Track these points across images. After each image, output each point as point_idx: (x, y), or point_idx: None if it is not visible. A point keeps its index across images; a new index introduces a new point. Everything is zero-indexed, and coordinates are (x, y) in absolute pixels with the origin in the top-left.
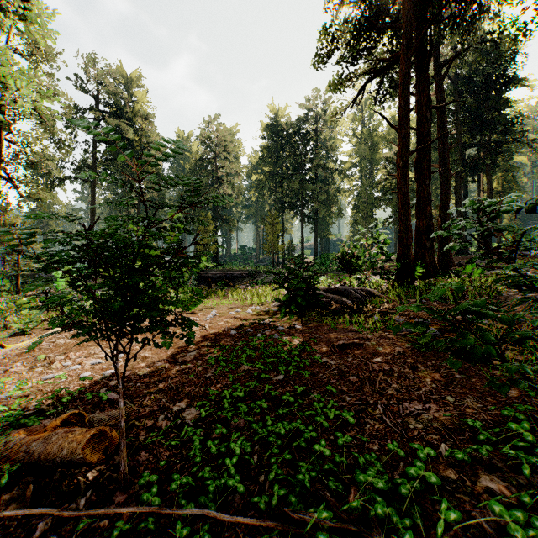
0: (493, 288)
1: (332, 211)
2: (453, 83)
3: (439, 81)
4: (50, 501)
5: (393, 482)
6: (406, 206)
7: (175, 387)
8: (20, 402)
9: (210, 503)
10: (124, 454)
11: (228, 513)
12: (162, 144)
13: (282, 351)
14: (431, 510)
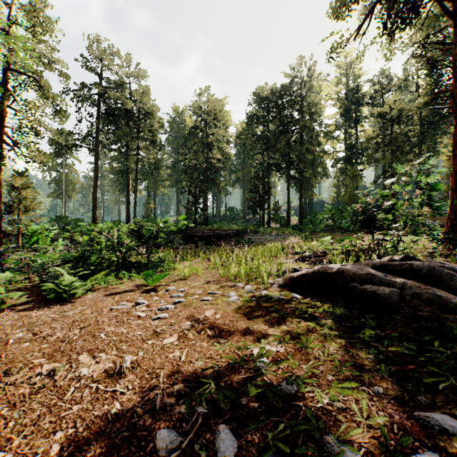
0: None
1: (318, 171)
2: None
3: None
4: None
5: None
6: None
7: None
8: None
9: None
10: None
11: None
12: None
13: None
14: None
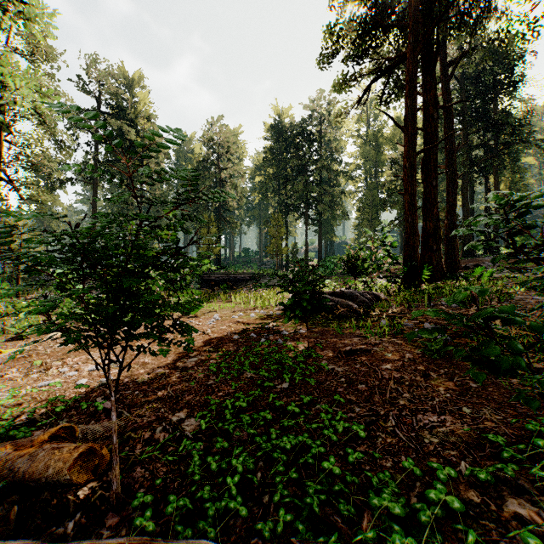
0: (504, 292)
1: (337, 213)
2: (460, 83)
3: (445, 80)
4: (35, 523)
5: (410, 505)
6: (413, 207)
7: (174, 395)
8: (12, 411)
9: (209, 528)
10: (117, 472)
11: (229, 539)
12: (157, 134)
13: (286, 358)
14: (454, 539)
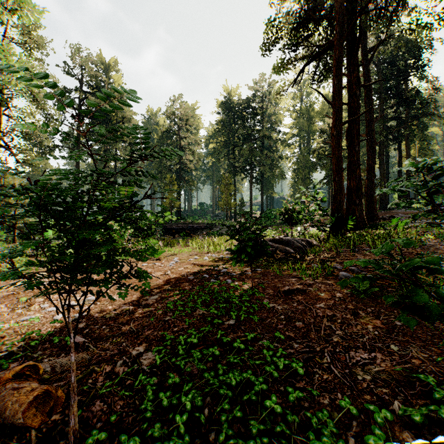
0: (418, 239)
1: (276, 174)
2: (377, 66)
3: (366, 64)
4: None
5: None
6: (339, 168)
7: (136, 330)
8: None
9: None
10: (75, 409)
11: None
12: (109, 95)
13: (233, 297)
14: None
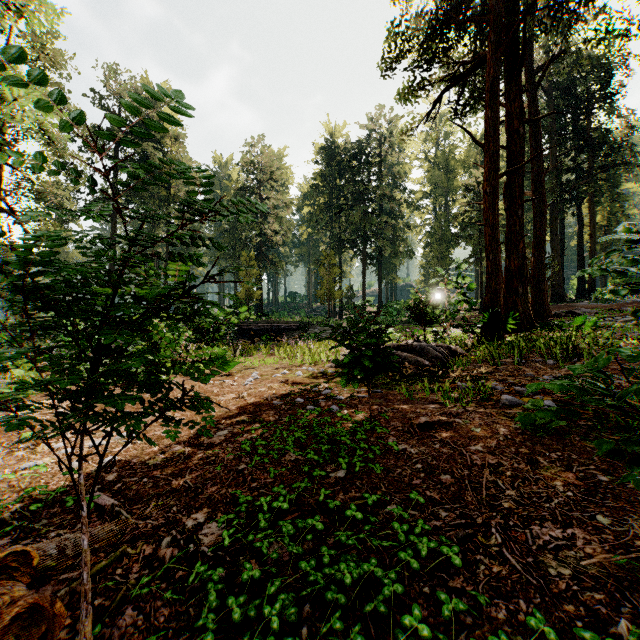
0: (615, 345)
1: (400, 250)
2: (548, 94)
3: (532, 89)
4: None
5: None
6: (495, 241)
7: (193, 486)
8: None
9: None
10: (88, 627)
11: None
12: (141, 104)
13: (342, 433)
14: None
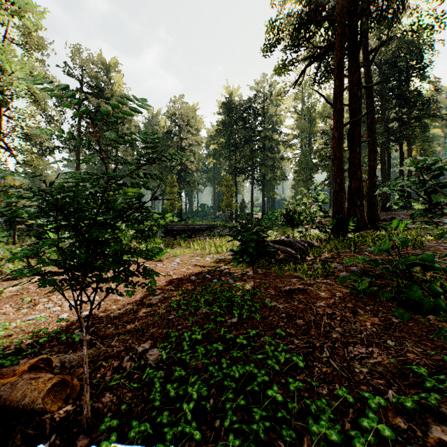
0: (417, 240)
1: (277, 175)
2: (379, 68)
3: (367, 65)
4: (15, 444)
5: (344, 430)
6: (340, 170)
7: (141, 328)
8: (4, 341)
9: None
10: (87, 398)
11: None
12: (121, 103)
13: (235, 296)
14: None
